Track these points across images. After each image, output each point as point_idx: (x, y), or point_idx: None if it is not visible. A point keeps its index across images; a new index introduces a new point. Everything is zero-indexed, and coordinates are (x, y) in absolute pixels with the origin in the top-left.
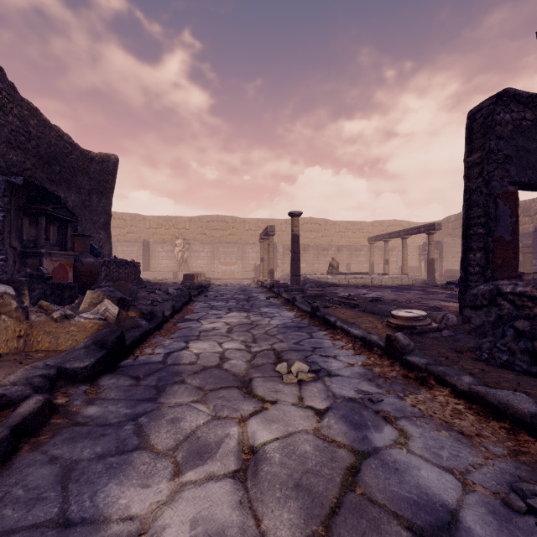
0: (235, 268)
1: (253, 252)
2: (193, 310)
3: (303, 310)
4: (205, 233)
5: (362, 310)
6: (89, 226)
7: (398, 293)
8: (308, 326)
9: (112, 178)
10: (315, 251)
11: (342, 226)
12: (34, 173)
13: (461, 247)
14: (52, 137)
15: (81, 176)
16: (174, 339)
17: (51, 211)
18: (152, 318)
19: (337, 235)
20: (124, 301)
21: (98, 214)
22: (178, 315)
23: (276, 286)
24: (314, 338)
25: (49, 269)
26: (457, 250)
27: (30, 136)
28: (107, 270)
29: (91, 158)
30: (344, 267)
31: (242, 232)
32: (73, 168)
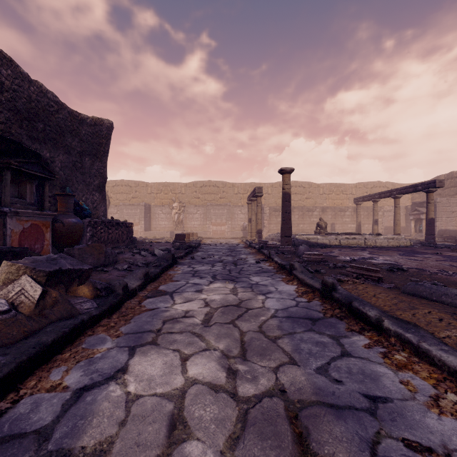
0: (225, 228)
1: (242, 213)
2: (173, 276)
3: (307, 283)
4: (199, 197)
5: (392, 286)
6: (81, 187)
7: (412, 258)
8: (325, 318)
9: (105, 142)
10: (300, 212)
11: (326, 189)
12: (10, 128)
13: (456, 206)
14: (32, 92)
15: (71, 137)
16: (119, 339)
17: (16, 164)
18: (108, 295)
19: (321, 197)
20: (70, 273)
21: (92, 176)
22: (152, 284)
23: (265, 247)
24: (351, 356)
25: (17, 230)
26: (452, 209)
27: (3, 87)
28: (93, 231)
29: (81, 119)
30: (328, 227)
31: (232, 195)
32: (60, 127)
